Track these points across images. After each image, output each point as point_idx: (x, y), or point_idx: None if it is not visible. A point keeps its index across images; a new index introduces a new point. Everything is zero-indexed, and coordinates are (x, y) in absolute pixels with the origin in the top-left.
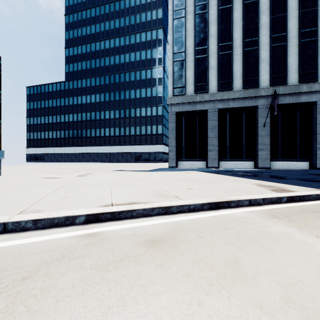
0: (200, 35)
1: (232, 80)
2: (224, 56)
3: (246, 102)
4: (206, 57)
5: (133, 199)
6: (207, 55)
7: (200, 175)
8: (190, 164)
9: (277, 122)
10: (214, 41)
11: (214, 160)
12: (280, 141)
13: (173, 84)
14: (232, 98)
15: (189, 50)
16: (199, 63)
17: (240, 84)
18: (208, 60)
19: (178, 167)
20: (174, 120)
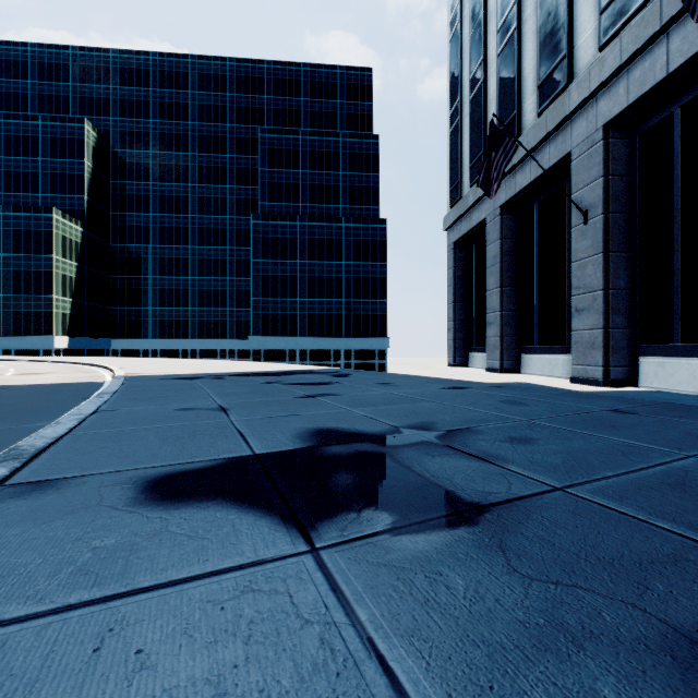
0: (474, 38)
1: (516, 109)
2: (505, 52)
3: (546, 157)
4: (482, 83)
5: (130, 368)
6: (483, 77)
7: (255, 369)
8: (481, 360)
9: (670, 175)
10: (493, 27)
11: (494, 351)
12: (678, 261)
13: (449, 185)
14: (516, 162)
15: (466, 89)
16: (473, 109)
17: (533, 106)
18: (484, 90)
19: (469, 365)
20: (452, 261)
